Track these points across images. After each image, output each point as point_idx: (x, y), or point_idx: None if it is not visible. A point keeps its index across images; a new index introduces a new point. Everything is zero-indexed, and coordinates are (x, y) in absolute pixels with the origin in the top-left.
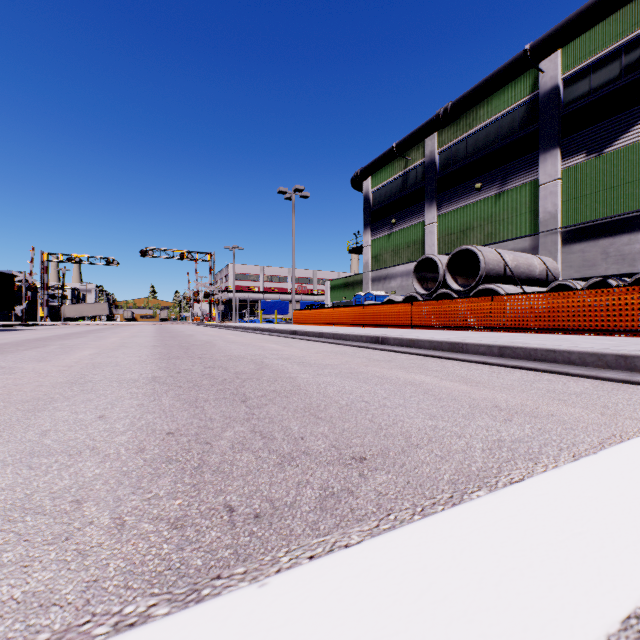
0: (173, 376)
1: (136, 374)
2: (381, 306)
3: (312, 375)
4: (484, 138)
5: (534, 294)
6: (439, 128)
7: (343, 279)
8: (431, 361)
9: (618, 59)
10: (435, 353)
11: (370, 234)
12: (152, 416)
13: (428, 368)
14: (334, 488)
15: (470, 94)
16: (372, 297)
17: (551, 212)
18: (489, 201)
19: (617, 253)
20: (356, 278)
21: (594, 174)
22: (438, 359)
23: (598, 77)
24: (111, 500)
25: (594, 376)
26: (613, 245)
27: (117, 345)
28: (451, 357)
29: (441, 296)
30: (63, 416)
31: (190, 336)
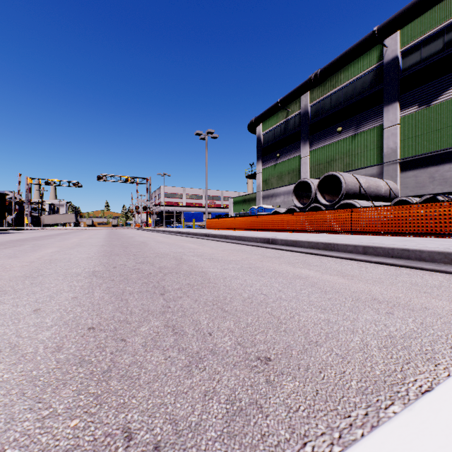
0: (109, 270)
1: (81, 269)
2: (270, 216)
3: (219, 269)
4: (343, 95)
5: (384, 207)
6: (311, 88)
7: (242, 197)
8: (311, 257)
9: (441, 37)
10: (313, 251)
11: (261, 164)
12: (81, 309)
13: (310, 263)
14: (241, 401)
15: (334, 63)
16: (263, 209)
17: (392, 148)
18: (347, 140)
19: (441, 177)
20: (251, 196)
21: (424, 120)
22: (316, 256)
23: (427, 50)
24: (2, 420)
25: (444, 271)
26: (438, 172)
27: (75, 244)
28: (326, 254)
29: (313, 209)
30: (3, 309)
31: (131, 238)
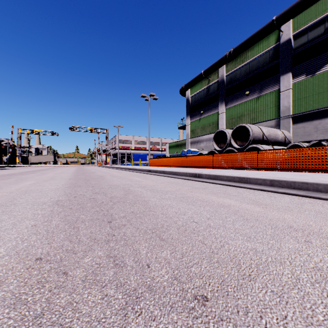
0: (70, 200)
1: (47, 198)
2: (196, 156)
3: (158, 199)
4: (250, 67)
5: (282, 149)
6: (226, 62)
7: (175, 142)
8: (229, 188)
9: (323, 24)
10: (231, 183)
11: (189, 119)
12: (35, 238)
13: (229, 193)
14: None
15: (243, 44)
16: (191, 152)
17: (286, 106)
18: (253, 101)
19: (323, 128)
20: (182, 142)
21: (310, 86)
22: (233, 187)
23: (312, 34)
24: None
25: None
26: (320, 124)
27: (49, 178)
28: (241, 186)
29: (228, 151)
30: None
31: (93, 173)
